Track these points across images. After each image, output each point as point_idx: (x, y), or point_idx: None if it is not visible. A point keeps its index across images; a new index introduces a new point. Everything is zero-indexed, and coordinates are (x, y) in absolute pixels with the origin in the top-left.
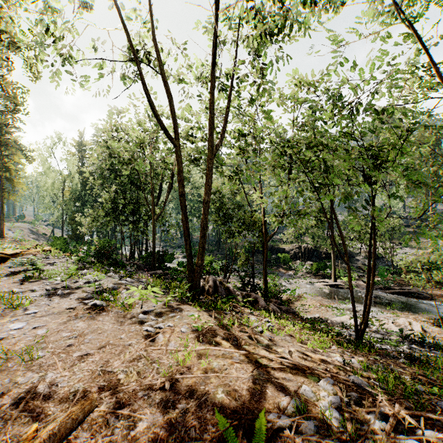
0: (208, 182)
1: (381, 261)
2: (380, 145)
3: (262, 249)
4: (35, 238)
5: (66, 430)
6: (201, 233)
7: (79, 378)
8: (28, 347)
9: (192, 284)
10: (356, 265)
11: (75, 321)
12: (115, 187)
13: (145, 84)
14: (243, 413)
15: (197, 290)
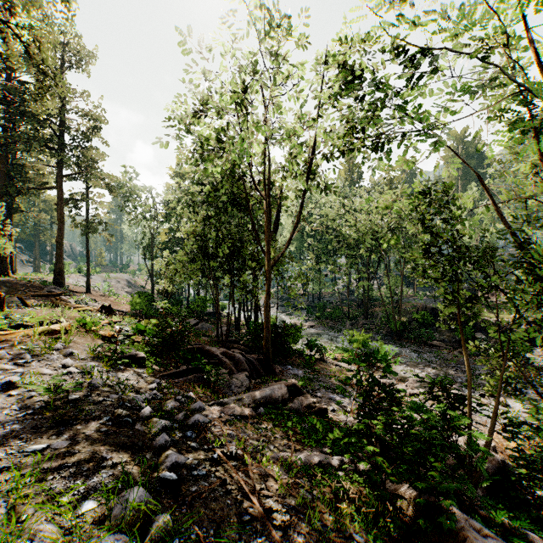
0: None
1: None
2: None
3: None
4: (130, 292)
5: None
6: None
7: None
8: None
9: None
10: None
11: None
12: (204, 214)
13: None
14: None
15: None
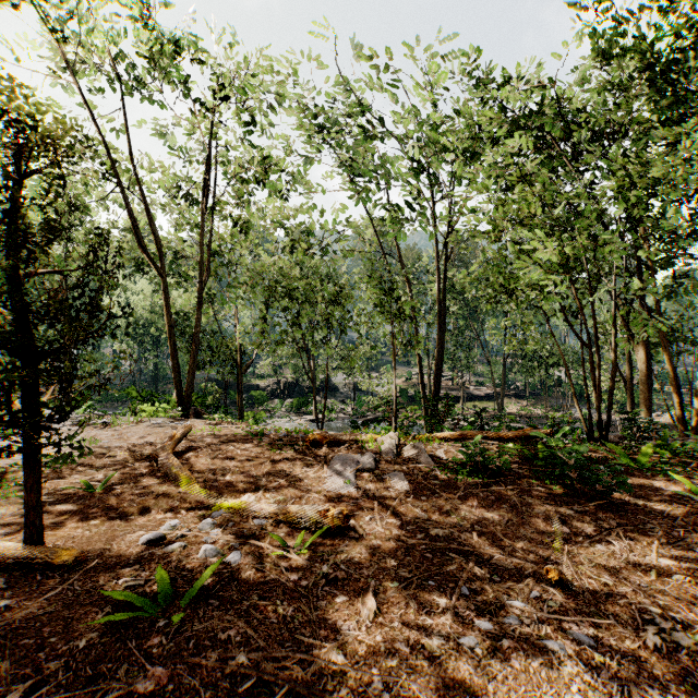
0: (198, 314)
1: (364, 392)
2: (331, 296)
3: (237, 381)
4: None
5: (182, 437)
6: (192, 360)
7: (156, 439)
8: (89, 440)
9: (183, 407)
10: (340, 399)
11: (99, 432)
12: None
13: (132, 215)
14: (253, 433)
15: (190, 410)
